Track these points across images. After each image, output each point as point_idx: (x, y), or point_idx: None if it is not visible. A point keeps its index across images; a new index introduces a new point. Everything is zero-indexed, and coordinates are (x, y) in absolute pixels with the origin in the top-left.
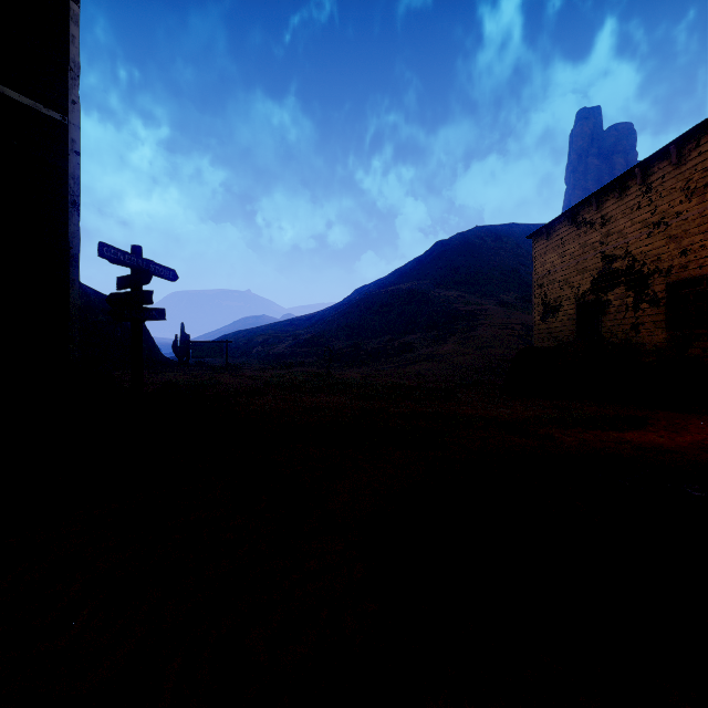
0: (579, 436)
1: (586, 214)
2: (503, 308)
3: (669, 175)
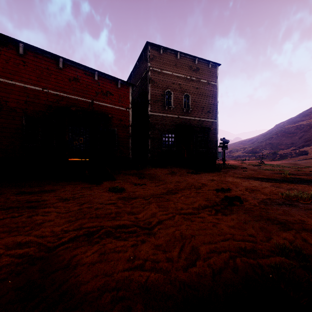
0: None
1: None
2: None
3: None
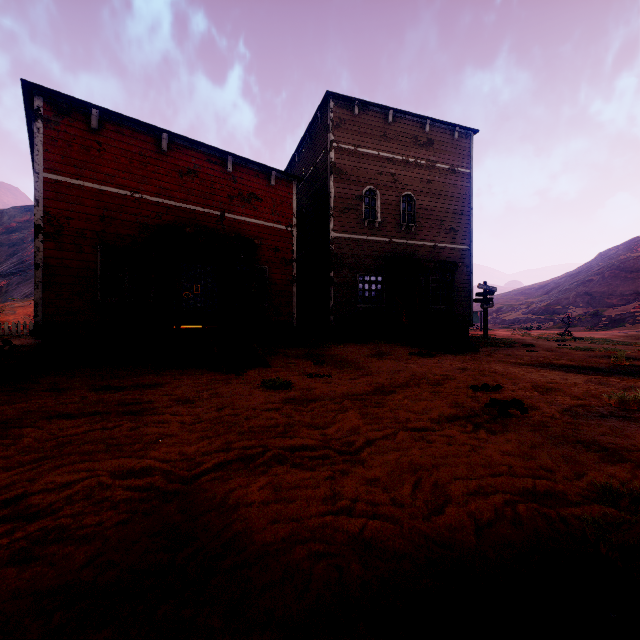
0: None
1: None
2: None
3: None
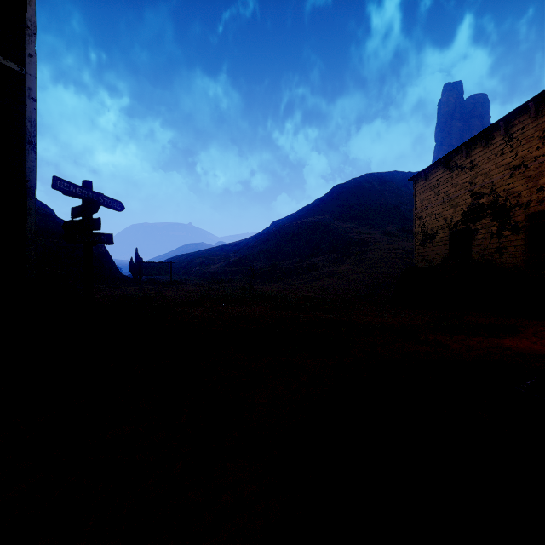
0: (464, 342)
1: (458, 160)
2: (388, 236)
3: (528, 126)
